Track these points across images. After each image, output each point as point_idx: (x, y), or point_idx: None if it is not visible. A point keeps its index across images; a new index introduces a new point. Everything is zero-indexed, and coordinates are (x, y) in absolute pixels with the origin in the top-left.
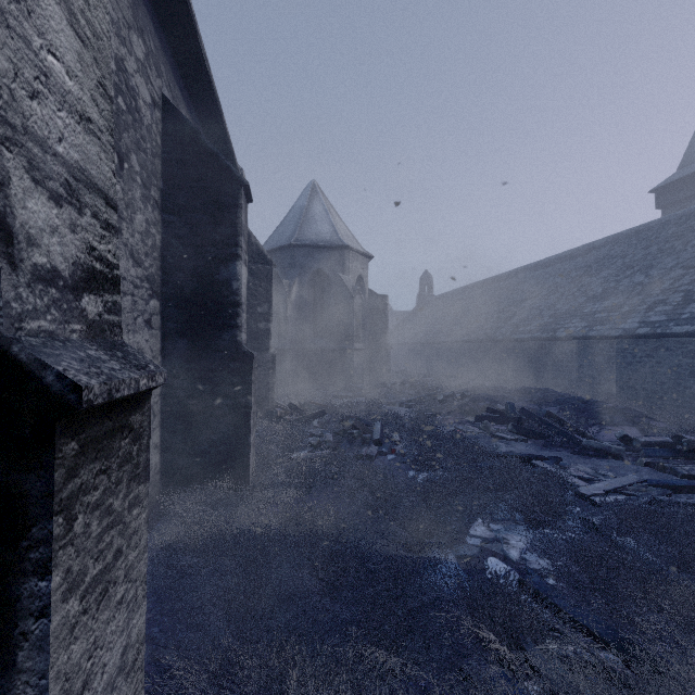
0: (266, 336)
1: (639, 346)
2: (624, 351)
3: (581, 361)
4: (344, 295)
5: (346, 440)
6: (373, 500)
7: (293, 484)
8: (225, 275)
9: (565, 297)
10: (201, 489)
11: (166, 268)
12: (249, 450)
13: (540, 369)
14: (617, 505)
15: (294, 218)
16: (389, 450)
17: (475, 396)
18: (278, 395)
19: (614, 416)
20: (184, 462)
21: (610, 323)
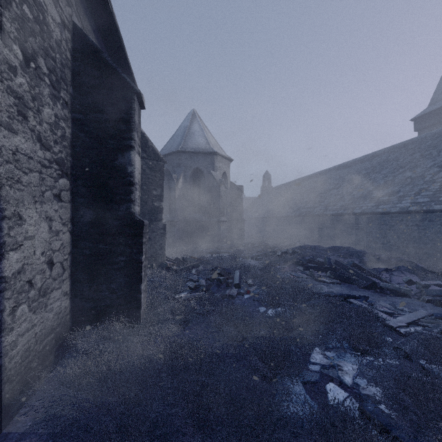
0: (159, 211)
1: (410, 219)
2: (400, 222)
3: (371, 228)
4: (214, 185)
5: (215, 284)
6: (235, 332)
7: (175, 319)
8: (122, 161)
9: (359, 186)
10: (103, 325)
11: (75, 155)
12: (140, 295)
13: (343, 234)
14: (422, 337)
15: (181, 134)
16: (245, 291)
17: (302, 252)
18: (169, 252)
19: (398, 266)
20: (89, 305)
21: (390, 203)
